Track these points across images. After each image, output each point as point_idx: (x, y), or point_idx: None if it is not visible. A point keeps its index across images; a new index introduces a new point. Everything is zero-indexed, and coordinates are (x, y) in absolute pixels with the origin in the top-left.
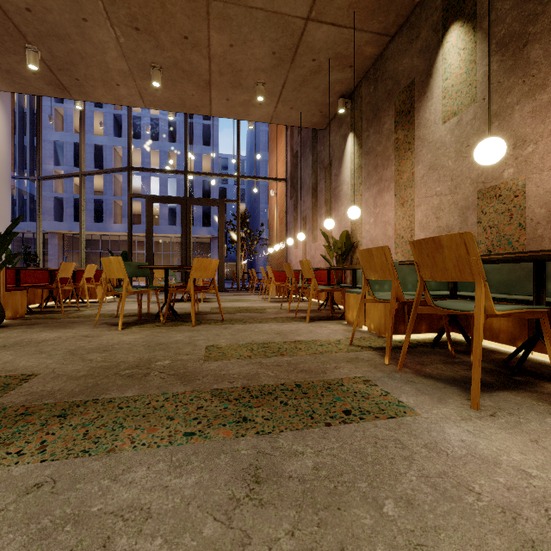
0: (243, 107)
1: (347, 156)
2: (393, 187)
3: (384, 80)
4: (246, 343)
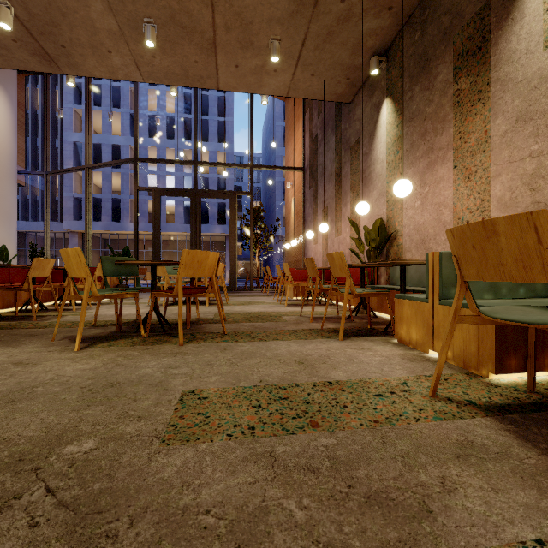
0: (255, 75)
1: (381, 128)
2: (452, 156)
3: (437, 18)
4: (250, 385)
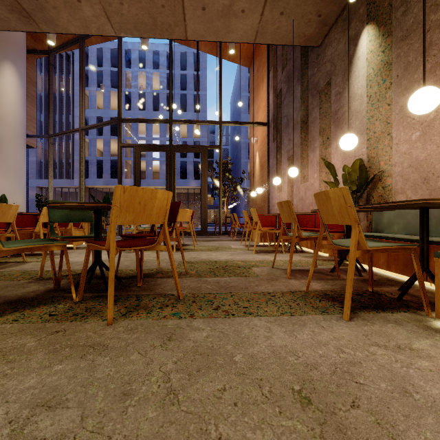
0: (222, 19)
1: (359, 60)
2: None
3: None
4: None
